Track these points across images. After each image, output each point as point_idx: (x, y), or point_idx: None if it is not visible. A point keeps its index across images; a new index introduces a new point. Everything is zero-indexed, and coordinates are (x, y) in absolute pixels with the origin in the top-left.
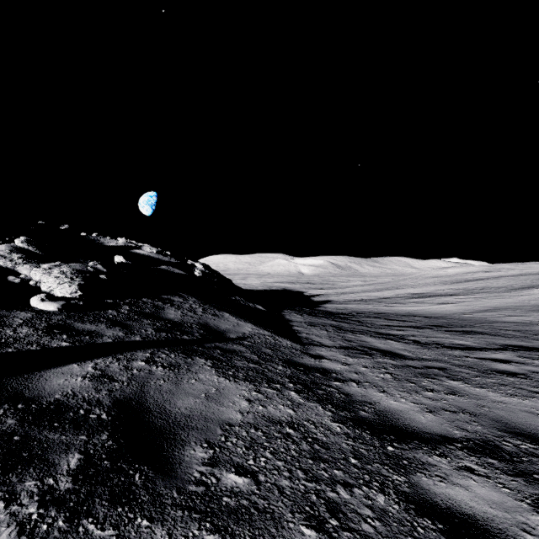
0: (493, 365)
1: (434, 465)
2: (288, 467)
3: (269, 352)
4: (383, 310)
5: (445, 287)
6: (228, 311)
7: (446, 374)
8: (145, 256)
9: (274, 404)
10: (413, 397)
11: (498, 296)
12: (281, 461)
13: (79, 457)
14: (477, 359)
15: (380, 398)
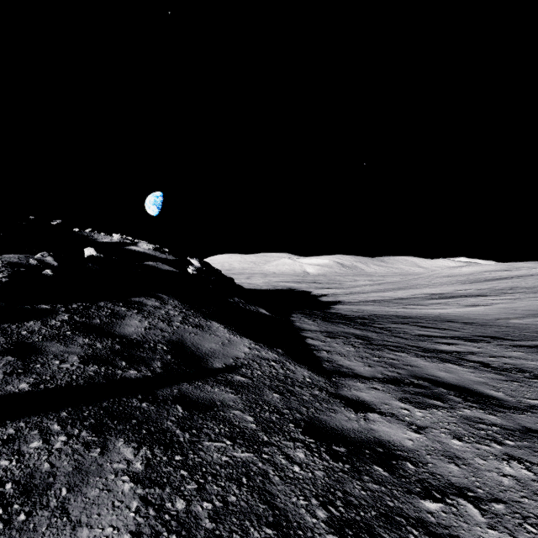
0: None
1: None
2: None
3: (275, 401)
4: (405, 313)
5: (465, 287)
6: (220, 318)
7: None
8: (140, 253)
9: None
10: None
11: (537, 298)
12: None
13: None
14: None
15: None
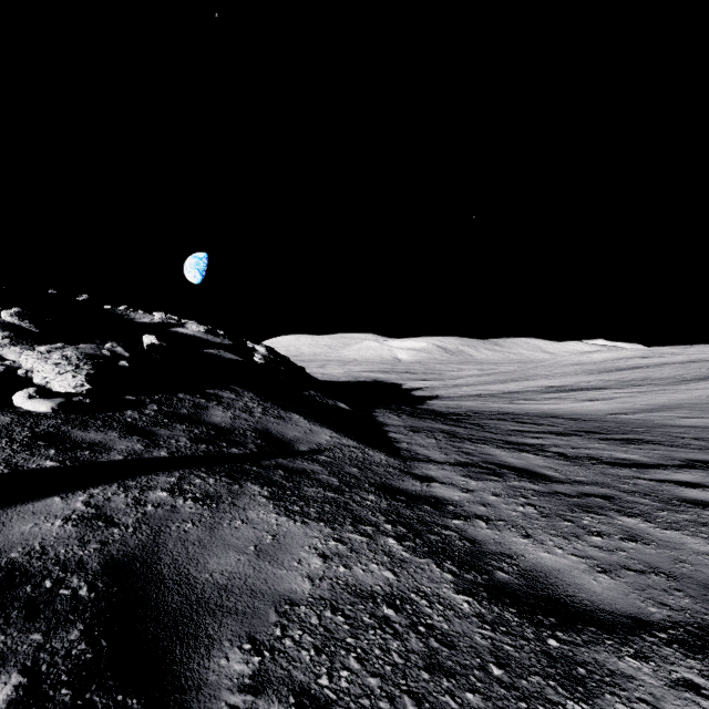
0: (679, 492)
1: (632, 677)
2: (388, 690)
3: (355, 472)
4: (510, 409)
5: (590, 378)
6: (298, 411)
7: (615, 506)
8: (189, 336)
9: (364, 562)
10: (574, 545)
11: (664, 391)
12: (376, 676)
13: (18, 682)
14: (654, 481)
15: (524, 548)
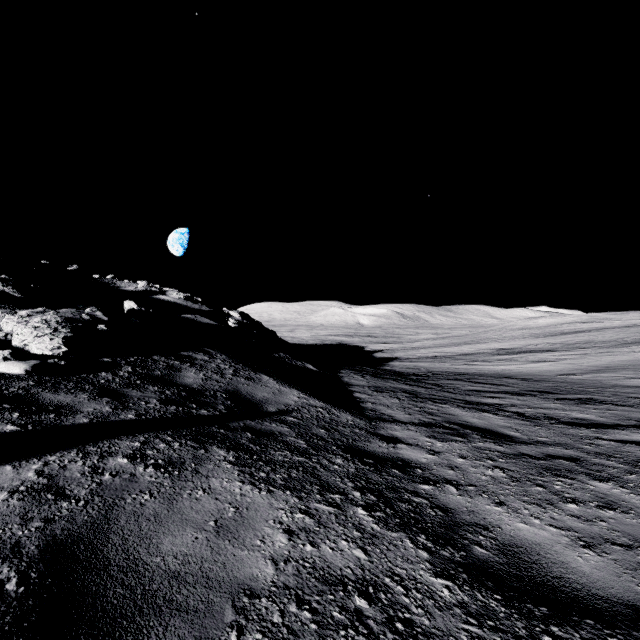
0: None
1: None
2: None
3: (322, 434)
4: (465, 370)
5: (537, 341)
6: (268, 372)
7: (583, 469)
8: (170, 303)
9: (332, 539)
10: (550, 514)
11: (608, 353)
12: None
13: None
14: (615, 442)
15: (498, 517)
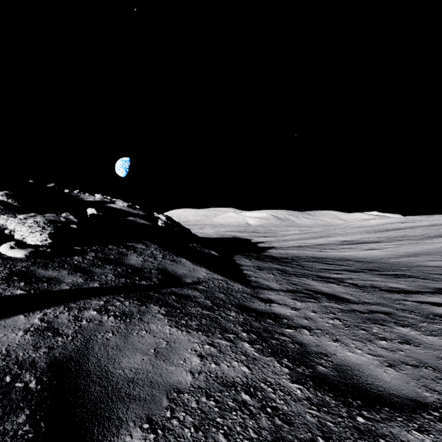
0: (433, 309)
1: None
2: None
3: (222, 297)
4: (319, 255)
5: (369, 235)
6: (186, 256)
7: (393, 319)
8: (117, 209)
9: (228, 360)
10: (368, 347)
11: (417, 243)
12: None
13: None
14: (416, 302)
15: (335, 349)
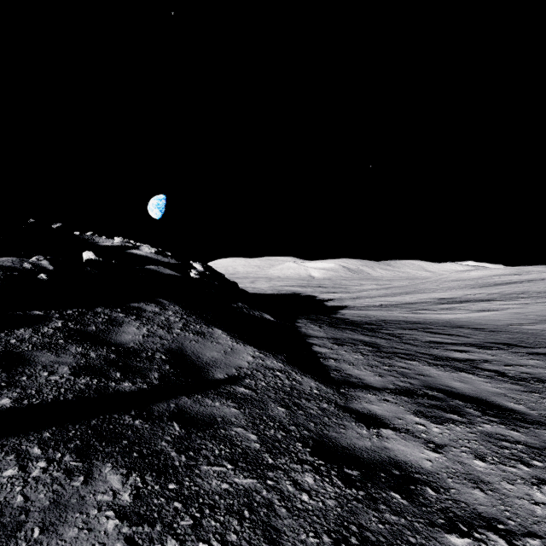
0: None
1: None
2: None
3: (281, 416)
4: (414, 318)
5: (474, 291)
6: (222, 325)
7: None
8: (142, 256)
9: None
10: None
11: None
12: None
13: None
14: None
15: None
